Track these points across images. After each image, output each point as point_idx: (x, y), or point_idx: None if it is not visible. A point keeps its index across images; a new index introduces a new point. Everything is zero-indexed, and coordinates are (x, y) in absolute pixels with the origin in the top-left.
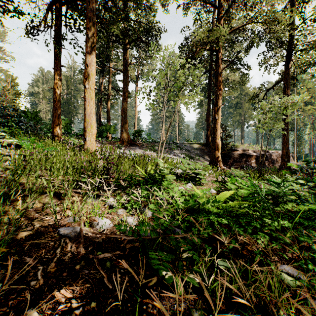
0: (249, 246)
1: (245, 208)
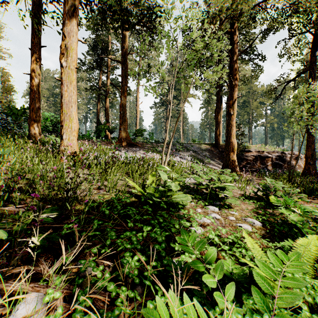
0: None
1: None
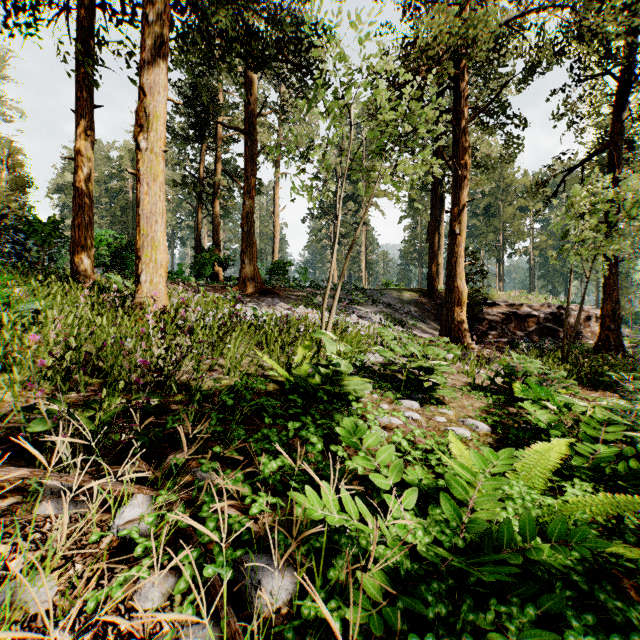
0: None
1: None
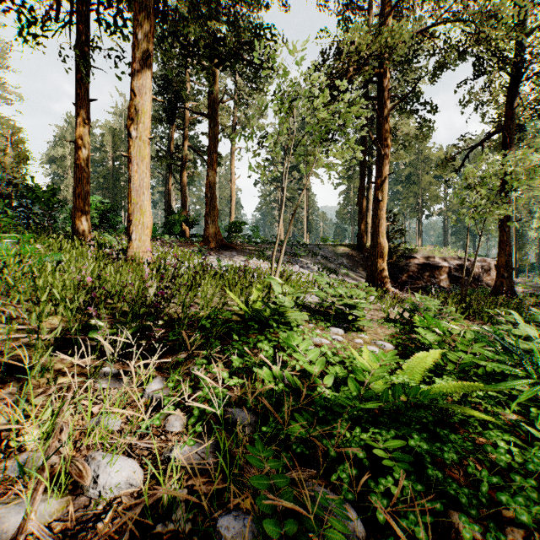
0: None
1: (479, 399)
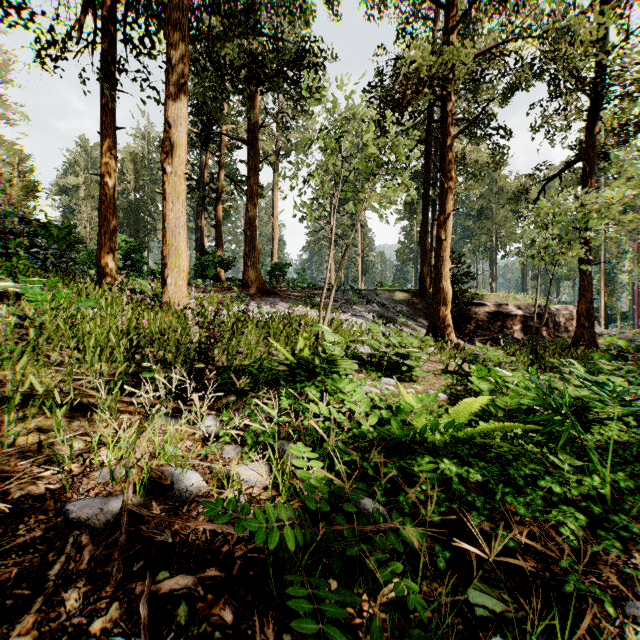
0: (539, 543)
1: (517, 438)
